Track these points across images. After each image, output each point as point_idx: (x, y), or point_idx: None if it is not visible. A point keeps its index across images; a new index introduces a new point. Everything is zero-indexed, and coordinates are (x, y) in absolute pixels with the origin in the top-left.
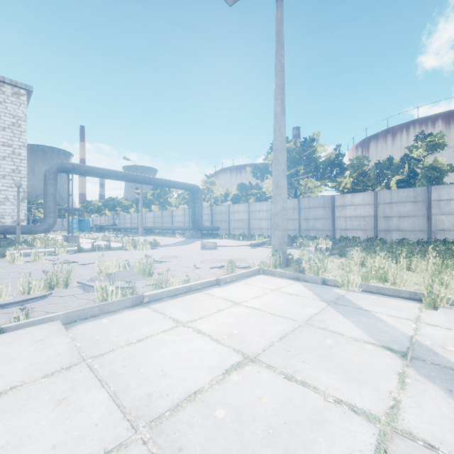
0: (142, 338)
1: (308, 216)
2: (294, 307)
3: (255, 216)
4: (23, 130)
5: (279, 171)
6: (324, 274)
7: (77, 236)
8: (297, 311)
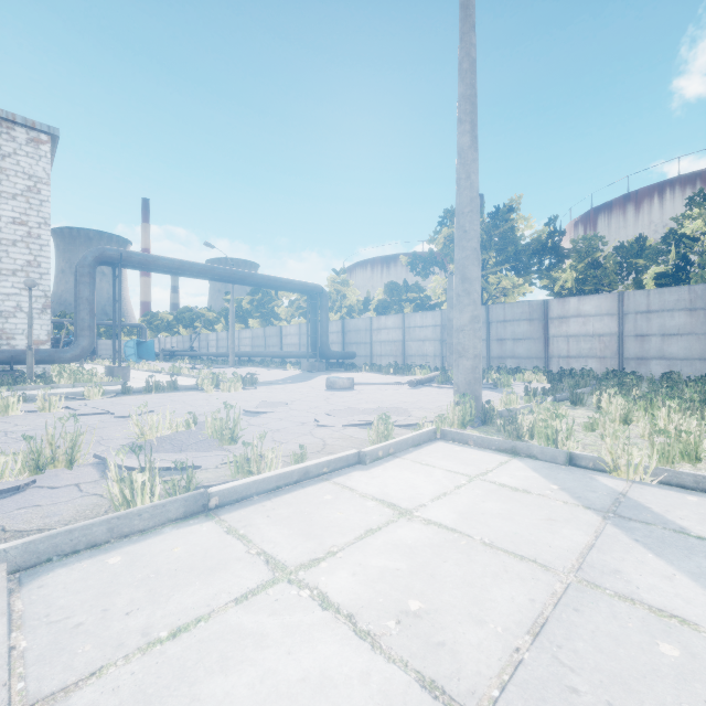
0: (186, 621)
1: (502, 334)
2: (532, 525)
3: (413, 334)
4: (45, 198)
5: (466, 251)
6: (567, 444)
7: (127, 367)
8: (542, 536)
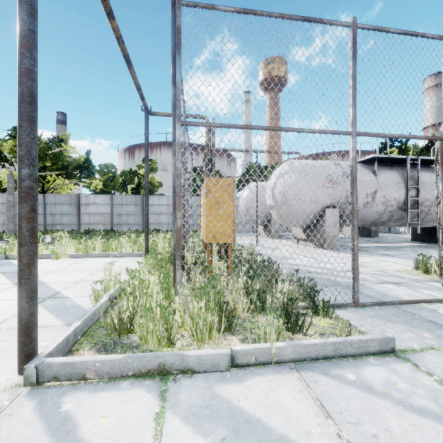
0: None
1: (54, 211)
2: None
3: None
4: None
5: None
6: (11, 253)
7: None
8: None
